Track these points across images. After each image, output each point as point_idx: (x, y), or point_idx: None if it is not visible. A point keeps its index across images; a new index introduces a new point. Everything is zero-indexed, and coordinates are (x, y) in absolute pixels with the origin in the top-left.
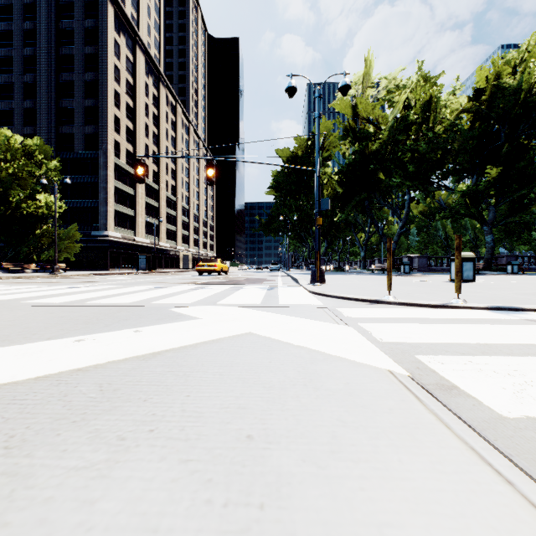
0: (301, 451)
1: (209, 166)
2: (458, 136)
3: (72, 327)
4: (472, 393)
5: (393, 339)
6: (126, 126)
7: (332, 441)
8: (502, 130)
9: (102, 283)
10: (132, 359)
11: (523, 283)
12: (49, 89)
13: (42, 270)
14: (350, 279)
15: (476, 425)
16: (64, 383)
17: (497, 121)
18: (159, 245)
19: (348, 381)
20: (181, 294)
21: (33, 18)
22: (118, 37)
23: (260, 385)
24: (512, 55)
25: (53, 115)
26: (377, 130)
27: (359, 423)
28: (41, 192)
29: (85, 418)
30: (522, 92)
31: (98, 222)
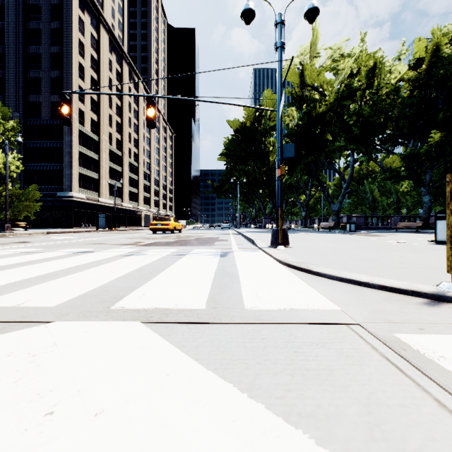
0: None
1: (150, 104)
2: (398, 103)
3: None
4: None
5: None
6: (91, 97)
7: None
8: (440, 97)
9: (28, 245)
10: None
11: None
12: (17, 60)
13: (0, 228)
14: (311, 239)
15: None
16: None
17: (435, 89)
18: (122, 206)
19: None
20: (87, 269)
21: None
22: (83, 15)
23: None
24: (446, 29)
25: (20, 84)
26: (322, 96)
27: None
28: None
29: None
30: None
31: (63, 184)
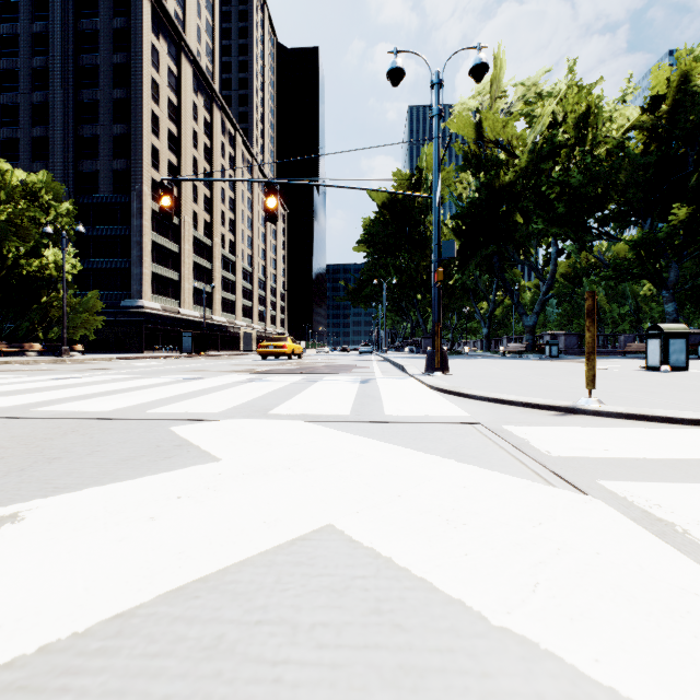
0: None
1: (270, 192)
2: (626, 164)
3: None
4: None
5: None
6: (168, 161)
7: None
8: (691, 153)
9: (113, 371)
10: None
11: None
12: (66, 111)
13: (50, 352)
14: (483, 365)
15: None
16: None
17: (683, 142)
18: (212, 320)
19: None
20: (216, 391)
21: (44, 18)
22: (157, 41)
23: None
24: None
25: (70, 146)
26: (510, 156)
27: None
28: (48, 246)
29: None
30: None
31: (130, 288)
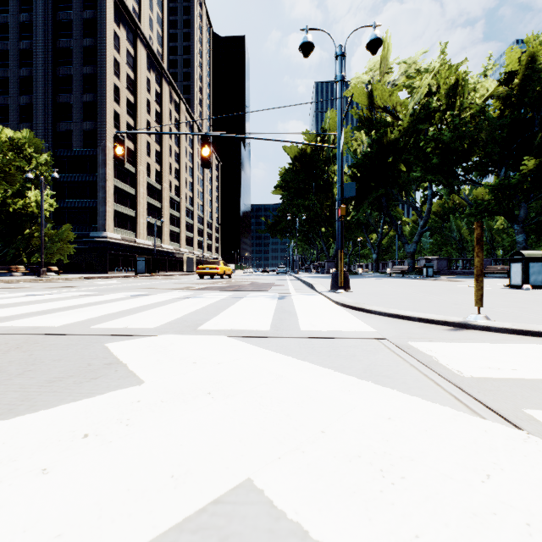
0: None
1: (204, 143)
2: (486, 125)
3: None
4: None
5: None
6: (127, 123)
7: None
8: (537, 117)
9: (78, 289)
10: None
11: None
12: (46, 83)
13: (32, 273)
14: (376, 284)
15: None
16: None
17: (531, 108)
18: (162, 247)
19: None
20: (157, 307)
21: (29, 10)
22: (118, 29)
23: None
24: None
25: (50, 110)
26: (395, 119)
27: None
28: (31, 189)
29: None
30: None
31: (97, 223)
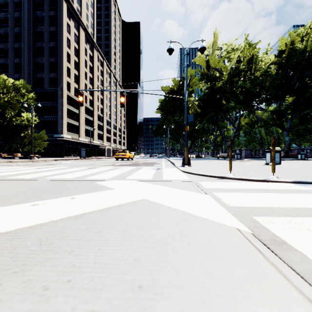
0: (179, 302)
1: (121, 95)
2: (269, 78)
3: (33, 195)
4: (298, 248)
5: (236, 204)
6: (74, 73)
7: (202, 292)
8: (295, 74)
9: (58, 165)
10: (66, 219)
11: (309, 165)
12: (29, 51)
13: (24, 157)
14: (205, 163)
15: (308, 277)
16: (16, 238)
17: (292, 69)
18: (93, 143)
19: (210, 237)
20: (104, 172)
21: (20, 11)
22: (69, 21)
23: (150, 240)
24: (300, 30)
25: (31, 67)
26: (221, 75)
27: (221, 274)
28: (24, 111)
29: (24, 269)
30: (307, 52)
31: (57, 129)
